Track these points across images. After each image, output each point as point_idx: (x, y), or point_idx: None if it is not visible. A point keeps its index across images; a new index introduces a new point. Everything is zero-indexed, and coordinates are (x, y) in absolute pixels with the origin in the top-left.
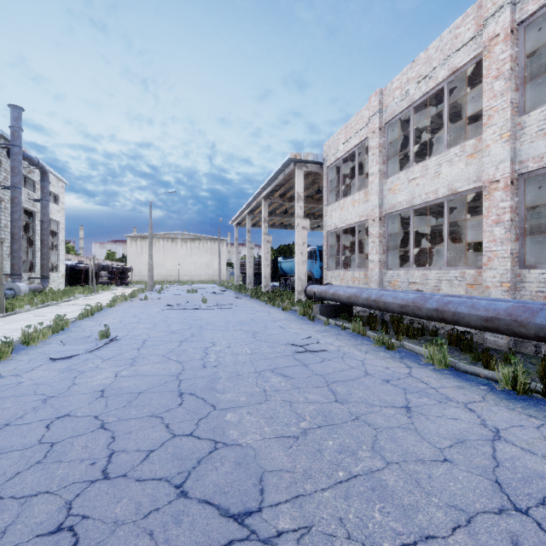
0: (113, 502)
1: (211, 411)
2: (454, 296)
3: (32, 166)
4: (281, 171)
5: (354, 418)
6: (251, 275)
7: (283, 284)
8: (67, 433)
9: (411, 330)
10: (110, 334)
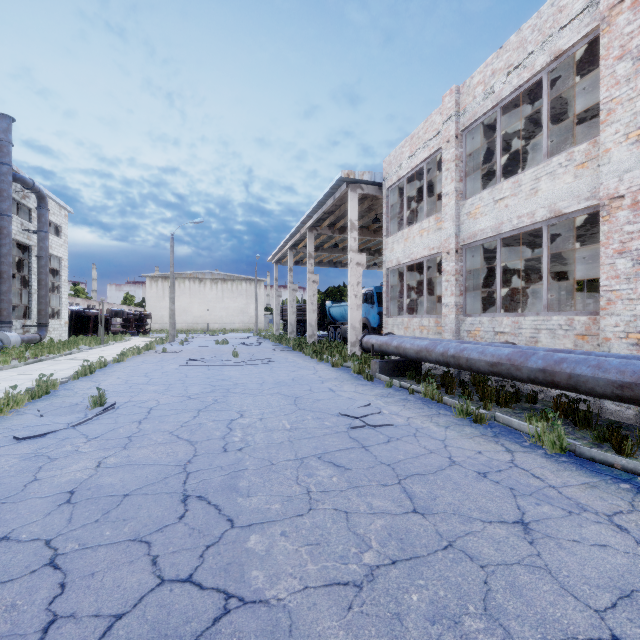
0: None
1: (226, 531)
2: (563, 351)
3: (27, 190)
4: (330, 194)
5: (446, 545)
6: (293, 322)
7: (333, 333)
8: None
9: (503, 395)
10: (107, 400)
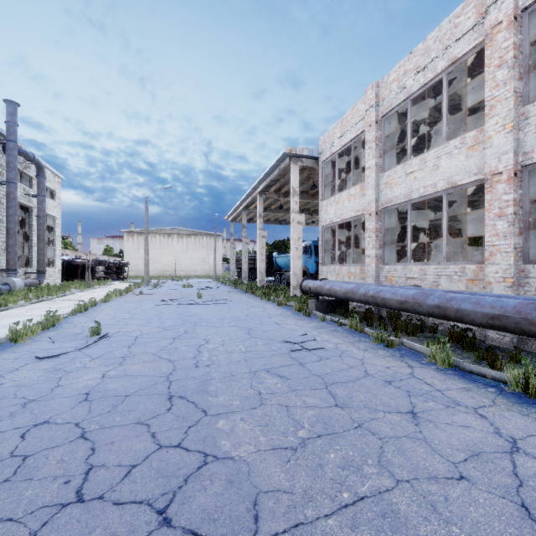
0: (85, 533)
1: (201, 417)
2: (455, 292)
3: (28, 162)
4: (276, 165)
5: (356, 426)
6: (246, 270)
7: (278, 279)
8: (43, 444)
9: (410, 327)
10: (101, 331)
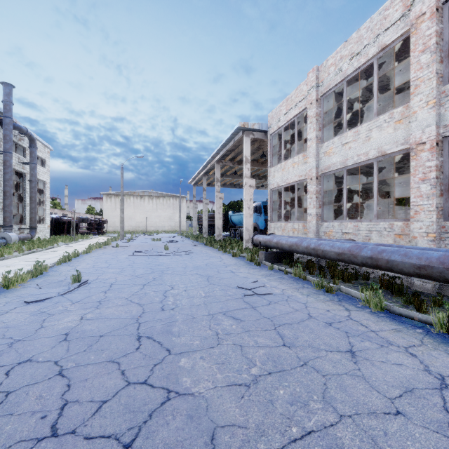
0: None
1: (166, 356)
2: (385, 245)
3: (22, 135)
4: (231, 138)
5: (302, 364)
6: (206, 226)
7: (233, 234)
8: (25, 381)
9: (346, 275)
10: (82, 278)
